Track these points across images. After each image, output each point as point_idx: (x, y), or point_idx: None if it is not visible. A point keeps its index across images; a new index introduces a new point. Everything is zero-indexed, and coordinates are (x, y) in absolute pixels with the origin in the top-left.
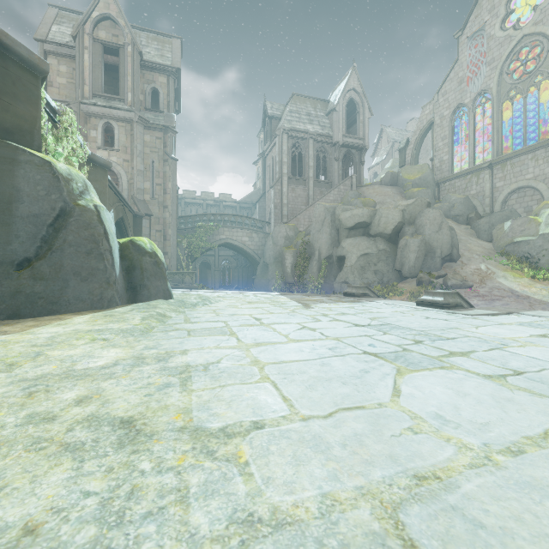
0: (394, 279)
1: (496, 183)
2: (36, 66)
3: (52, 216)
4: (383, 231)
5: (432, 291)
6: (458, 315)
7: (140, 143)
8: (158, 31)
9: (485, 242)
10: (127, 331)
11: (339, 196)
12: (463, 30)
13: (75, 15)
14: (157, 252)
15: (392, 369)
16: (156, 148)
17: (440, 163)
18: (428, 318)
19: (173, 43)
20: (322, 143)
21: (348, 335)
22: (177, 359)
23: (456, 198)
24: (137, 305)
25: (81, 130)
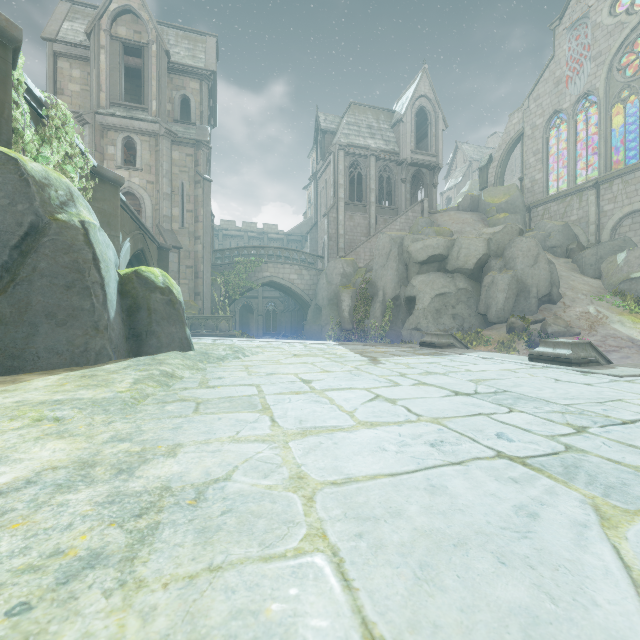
0: (477, 325)
1: (603, 206)
2: (2, 30)
3: (18, 234)
4: (463, 265)
5: (553, 340)
6: (599, 375)
7: (167, 161)
8: (189, 28)
9: (591, 279)
10: (101, 403)
11: (407, 225)
12: (561, 19)
13: (91, 10)
14: (172, 288)
15: (582, 506)
16: (186, 167)
17: (531, 183)
18: (559, 381)
19: (207, 42)
20: (386, 161)
21: (453, 414)
22: (151, 470)
23: (553, 225)
24: (137, 360)
25: (96, 146)
